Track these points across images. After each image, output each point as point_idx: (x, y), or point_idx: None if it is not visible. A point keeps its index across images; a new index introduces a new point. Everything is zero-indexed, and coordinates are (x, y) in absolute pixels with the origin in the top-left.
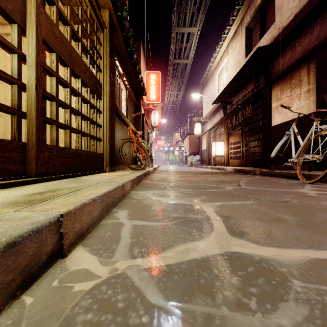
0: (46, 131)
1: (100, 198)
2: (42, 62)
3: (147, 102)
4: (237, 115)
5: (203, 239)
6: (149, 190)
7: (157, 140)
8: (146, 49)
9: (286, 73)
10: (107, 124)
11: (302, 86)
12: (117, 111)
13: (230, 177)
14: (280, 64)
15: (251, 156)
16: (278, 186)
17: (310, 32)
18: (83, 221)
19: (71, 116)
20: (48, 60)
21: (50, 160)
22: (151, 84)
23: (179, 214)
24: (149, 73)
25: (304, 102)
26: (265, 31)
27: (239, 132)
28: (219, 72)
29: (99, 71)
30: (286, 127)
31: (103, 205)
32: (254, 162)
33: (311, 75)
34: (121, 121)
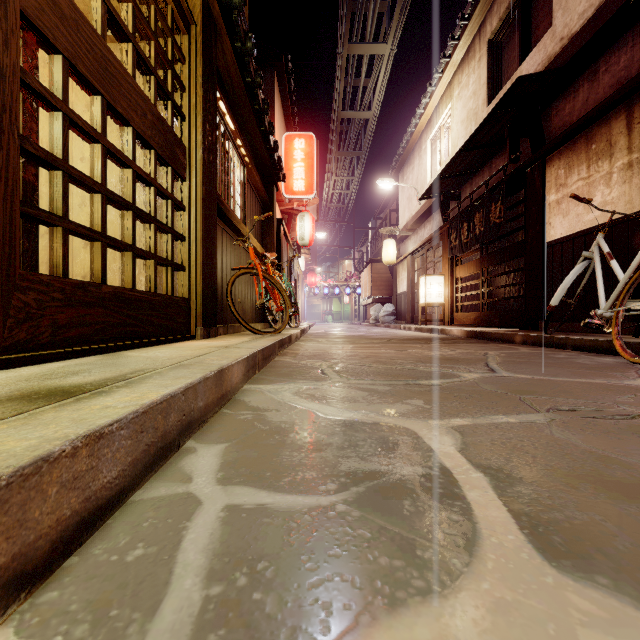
0: (36, 240)
1: (130, 423)
2: (20, 69)
3: (288, 196)
4: (472, 222)
5: (458, 584)
6: (287, 381)
7: (307, 274)
8: (286, 90)
9: (579, 131)
10: (198, 234)
11: (615, 155)
12: (221, 208)
13: (462, 349)
14: (563, 113)
15: (499, 305)
16: (581, 372)
17: (632, 42)
18: (36, 523)
19: (121, 217)
20: (70, 95)
21: (43, 312)
22: (296, 159)
23: (363, 462)
24: (291, 137)
25: (620, 191)
26: (530, 48)
27: (475, 256)
28: (433, 136)
29: (180, 117)
30: (578, 244)
31: (146, 439)
32: (507, 317)
33: (635, 132)
34: (231, 231)
